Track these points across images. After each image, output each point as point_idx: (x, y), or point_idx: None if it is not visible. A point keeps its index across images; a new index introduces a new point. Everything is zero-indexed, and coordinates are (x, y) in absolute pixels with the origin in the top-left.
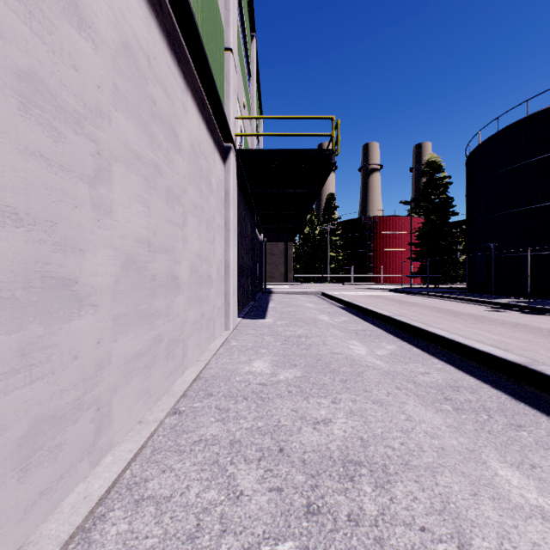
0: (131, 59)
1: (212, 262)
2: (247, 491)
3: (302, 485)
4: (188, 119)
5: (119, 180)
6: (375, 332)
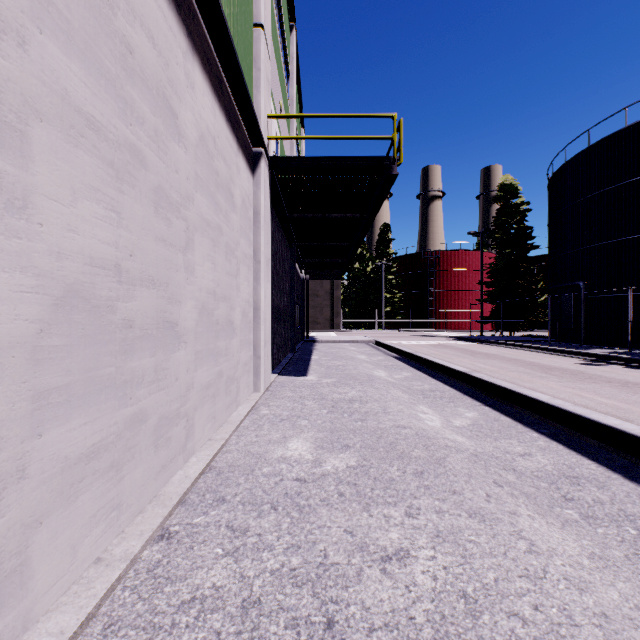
0: None
1: (235, 303)
2: None
3: None
4: (195, 97)
5: (49, 155)
6: (446, 392)
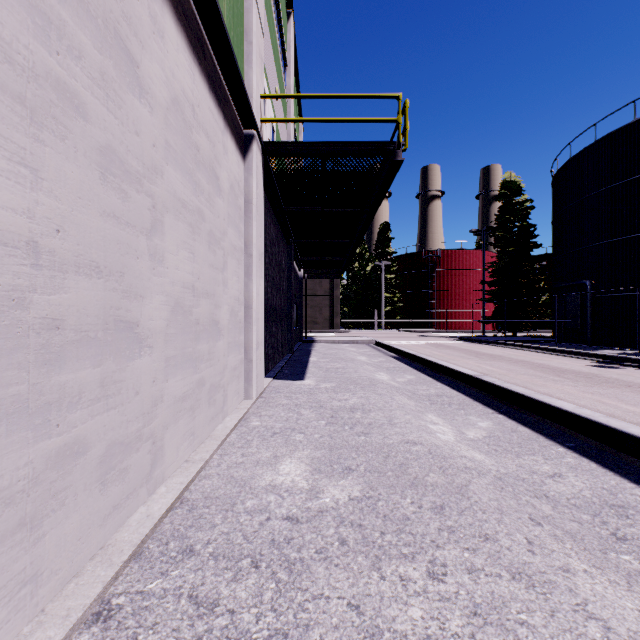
0: None
1: (221, 300)
2: None
3: None
4: (166, 49)
5: None
6: (455, 398)
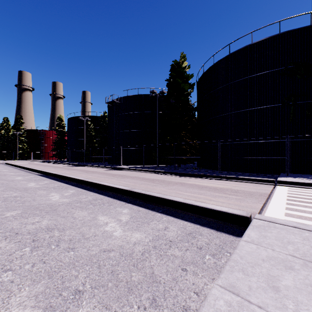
0: None
1: None
2: None
3: None
4: None
5: None
6: (11, 168)
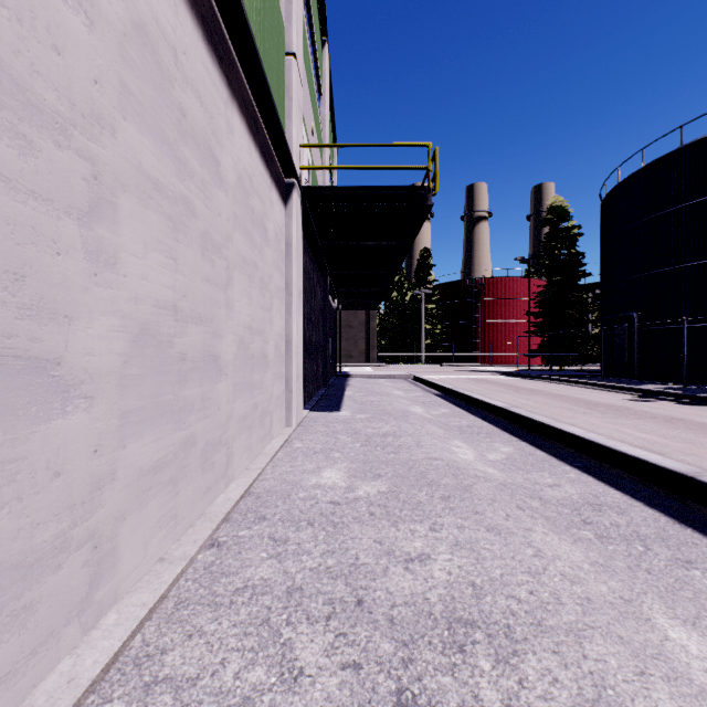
0: (149, 49)
1: (268, 336)
2: (310, 668)
3: (389, 660)
4: (234, 141)
5: (130, 219)
6: (484, 428)
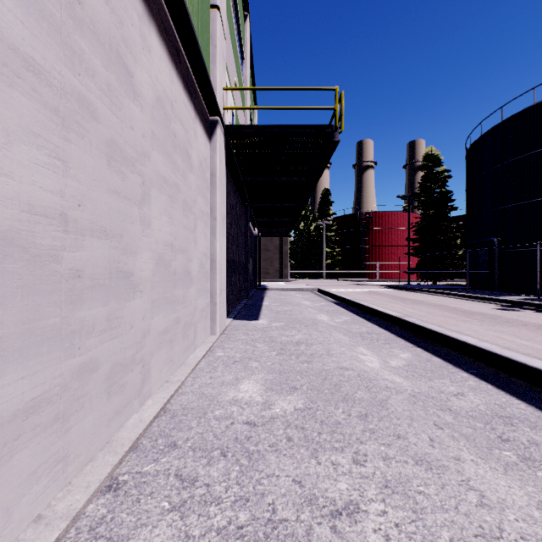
0: None
1: (192, 255)
2: None
3: None
4: (152, 60)
5: None
6: (382, 335)
